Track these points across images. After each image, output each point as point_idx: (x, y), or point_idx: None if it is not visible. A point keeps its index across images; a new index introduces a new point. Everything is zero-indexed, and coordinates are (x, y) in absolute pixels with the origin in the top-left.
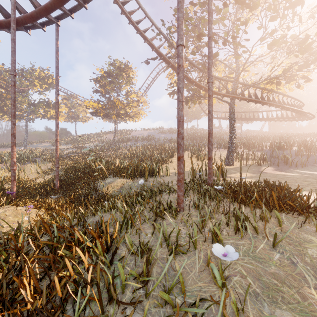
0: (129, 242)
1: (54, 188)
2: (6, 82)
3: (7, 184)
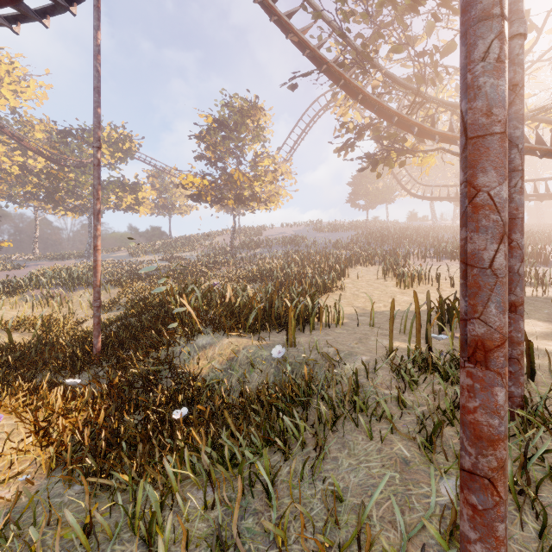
0: None
1: (90, 352)
2: (58, 151)
3: (26, 333)
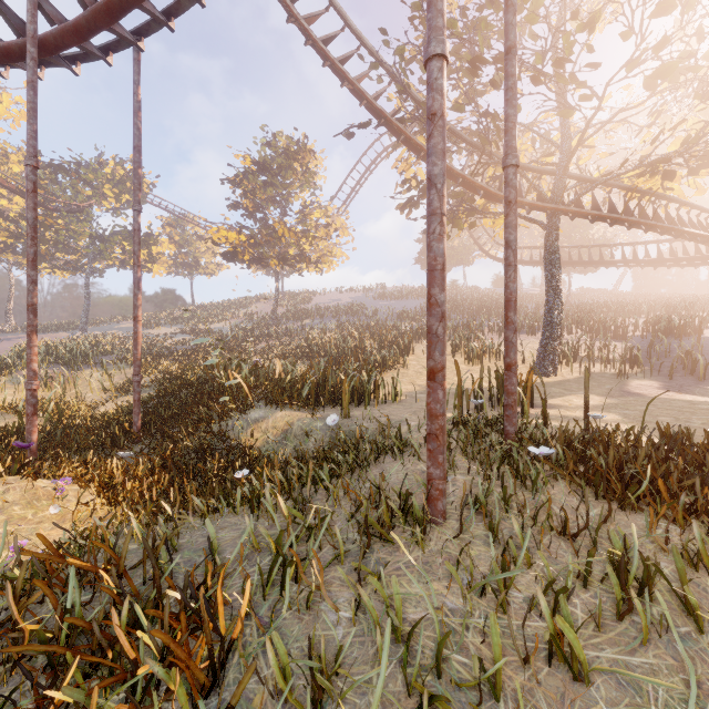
0: (278, 668)
1: (131, 431)
2: (45, 191)
3: None
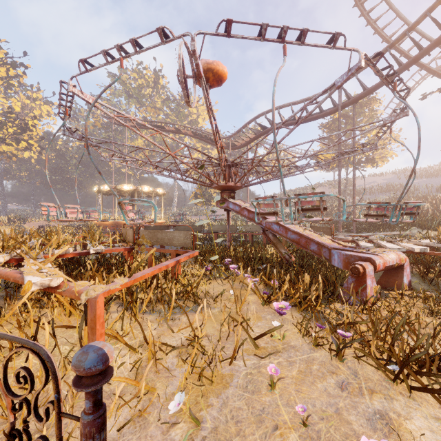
0: None
1: None
2: None
3: None
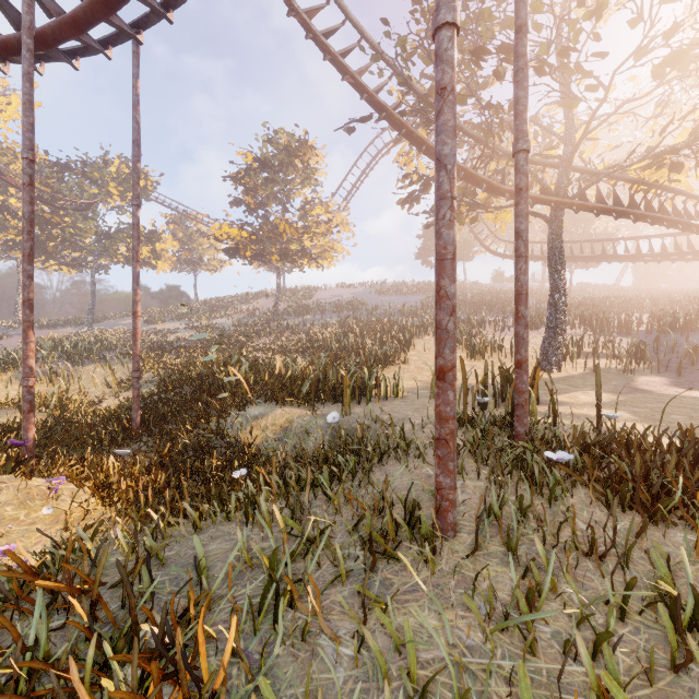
0: None
1: (130, 427)
2: (52, 189)
3: (36, 413)
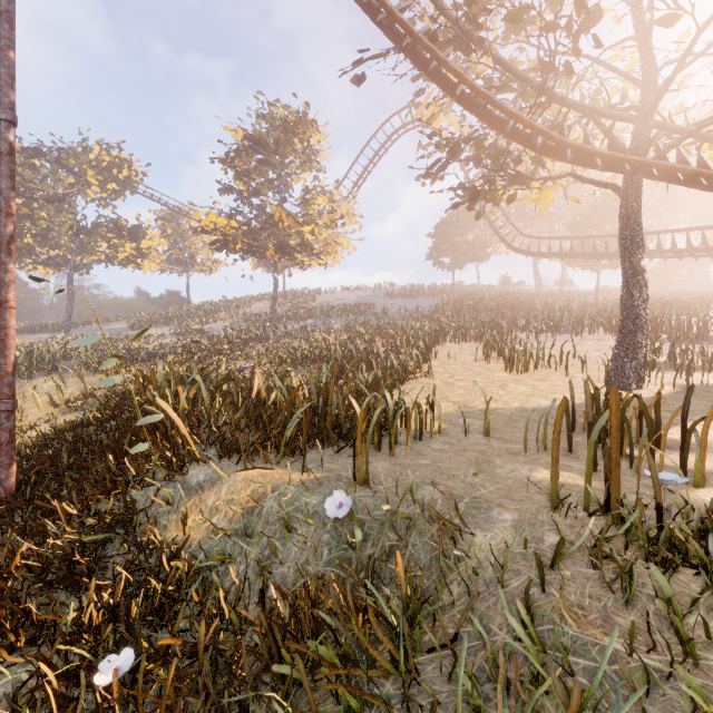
0: None
1: None
2: (21, 177)
3: None
